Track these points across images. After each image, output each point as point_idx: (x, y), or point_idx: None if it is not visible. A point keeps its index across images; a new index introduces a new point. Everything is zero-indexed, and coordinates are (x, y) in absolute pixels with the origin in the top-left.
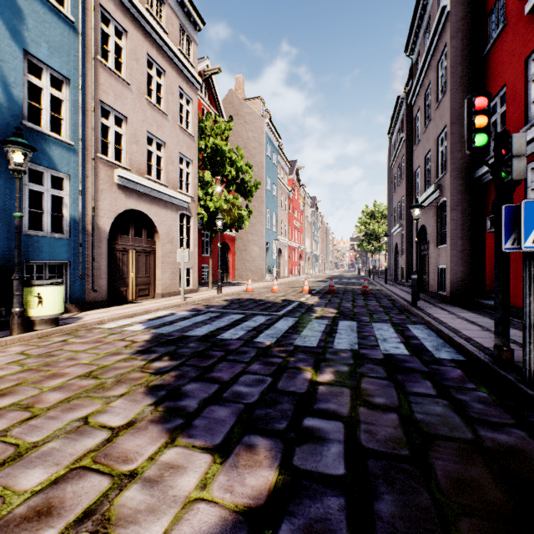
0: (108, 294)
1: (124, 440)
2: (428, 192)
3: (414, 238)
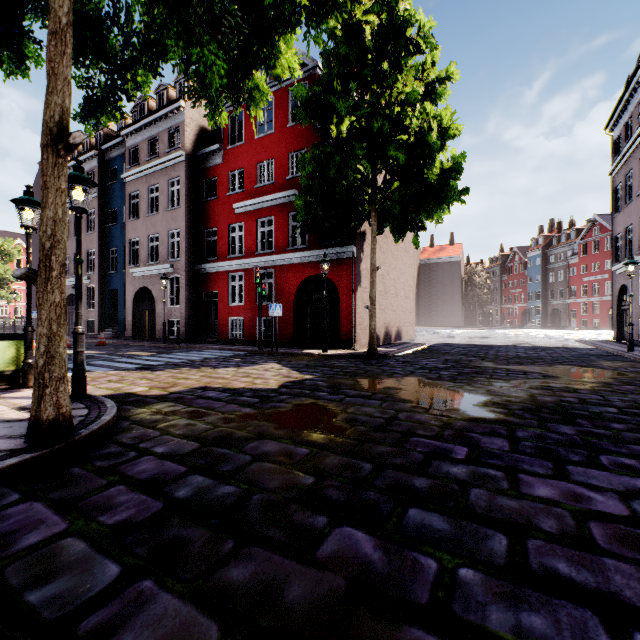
0: None
1: (247, 368)
2: (162, 266)
3: (128, 295)
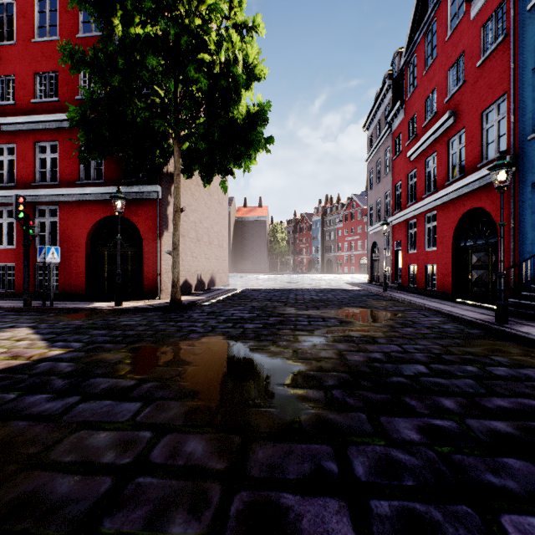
0: None
1: None
2: None
3: None
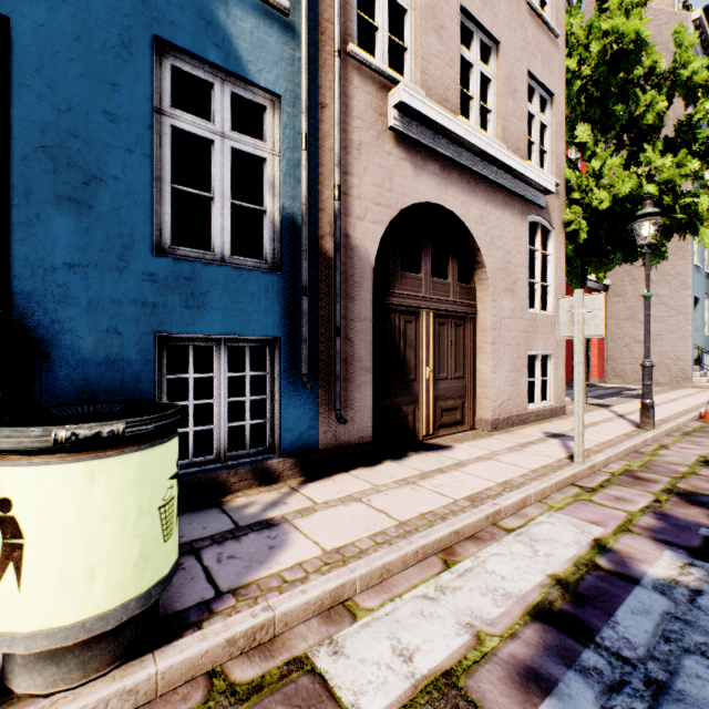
0: (372, 423)
1: None
2: None
3: None
